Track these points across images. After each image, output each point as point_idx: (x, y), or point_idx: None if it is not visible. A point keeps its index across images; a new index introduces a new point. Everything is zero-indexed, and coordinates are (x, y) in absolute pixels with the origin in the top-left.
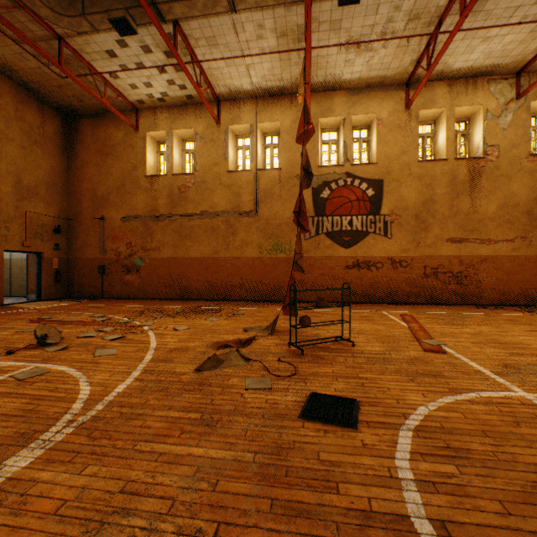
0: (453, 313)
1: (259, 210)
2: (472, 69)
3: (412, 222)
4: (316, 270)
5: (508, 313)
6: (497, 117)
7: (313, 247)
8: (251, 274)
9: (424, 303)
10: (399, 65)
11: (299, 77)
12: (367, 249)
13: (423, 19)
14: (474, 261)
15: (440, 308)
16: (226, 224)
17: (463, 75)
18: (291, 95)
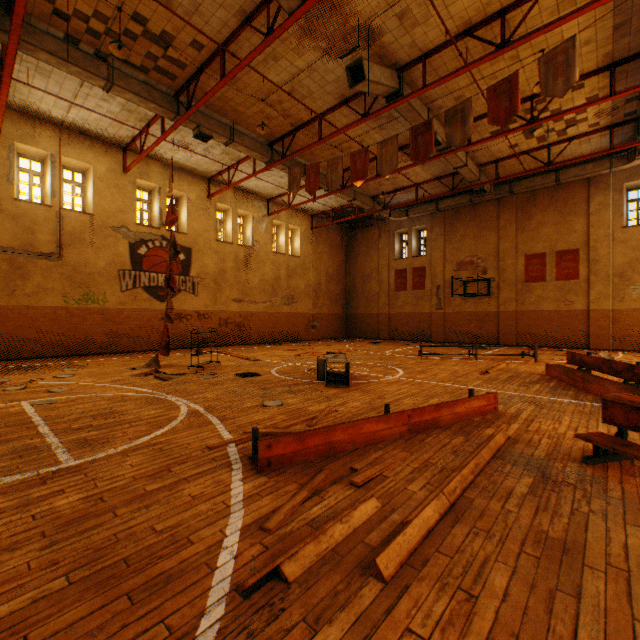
0: (243, 348)
1: (65, 254)
2: (248, 189)
3: (212, 285)
4: (134, 321)
5: (267, 346)
6: (259, 223)
7: (131, 300)
8: (53, 327)
9: (220, 345)
10: (209, 168)
11: (125, 138)
12: (180, 304)
13: (231, 156)
14: (248, 315)
15: (232, 347)
16: (12, 264)
17: (243, 189)
18: (107, 143)
